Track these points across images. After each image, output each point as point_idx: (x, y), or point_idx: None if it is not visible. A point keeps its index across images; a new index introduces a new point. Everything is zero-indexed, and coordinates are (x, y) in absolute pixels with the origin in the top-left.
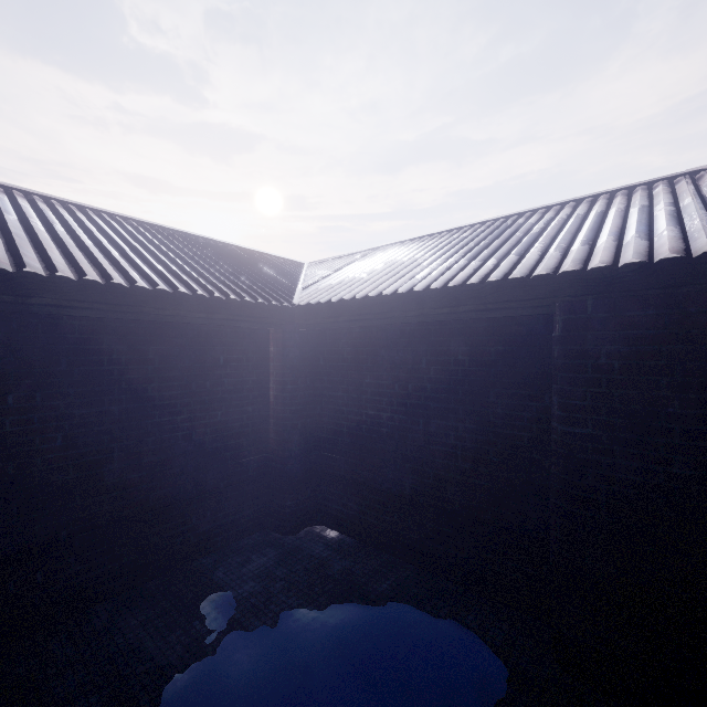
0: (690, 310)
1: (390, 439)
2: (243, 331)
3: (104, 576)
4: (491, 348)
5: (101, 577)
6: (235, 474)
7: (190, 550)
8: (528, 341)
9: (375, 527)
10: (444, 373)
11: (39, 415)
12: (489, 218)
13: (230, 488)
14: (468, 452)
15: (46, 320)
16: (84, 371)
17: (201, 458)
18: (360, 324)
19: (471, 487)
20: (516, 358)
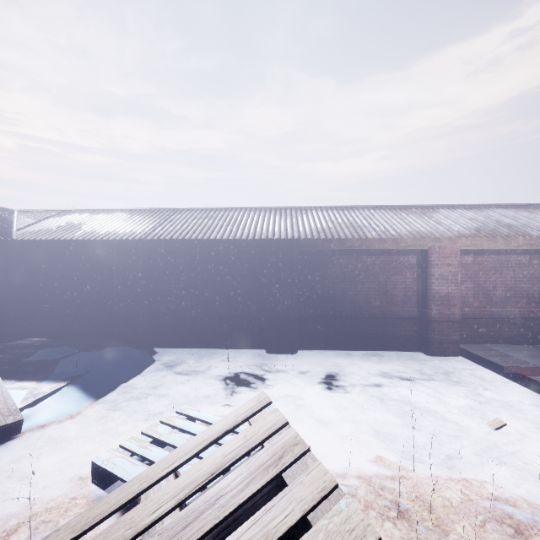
0: (138, 251)
1: (65, 294)
2: None
3: None
4: (102, 260)
5: None
6: None
7: None
8: (113, 258)
9: (58, 330)
10: (87, 268)
11: None
12: (120, 208)
13: None
14: (95, 294)
15: None
16: None
17: None
18: (50, 250)
19: (96, 305)
20: (110, 263)
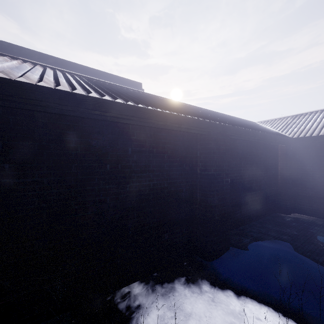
0: None
1: None
2: (272, 147)
3: (252, 215)
4: None
5: (252, 215)
6: (271, 192)
7: (263, 213)
8: None
9: None
10: None
11: (245, 168)
12: None
13: (270, 197)
14: None
15: (246, 143)
16: (250, 157)
17: (265, 186)
18: None
19: None
20: None
